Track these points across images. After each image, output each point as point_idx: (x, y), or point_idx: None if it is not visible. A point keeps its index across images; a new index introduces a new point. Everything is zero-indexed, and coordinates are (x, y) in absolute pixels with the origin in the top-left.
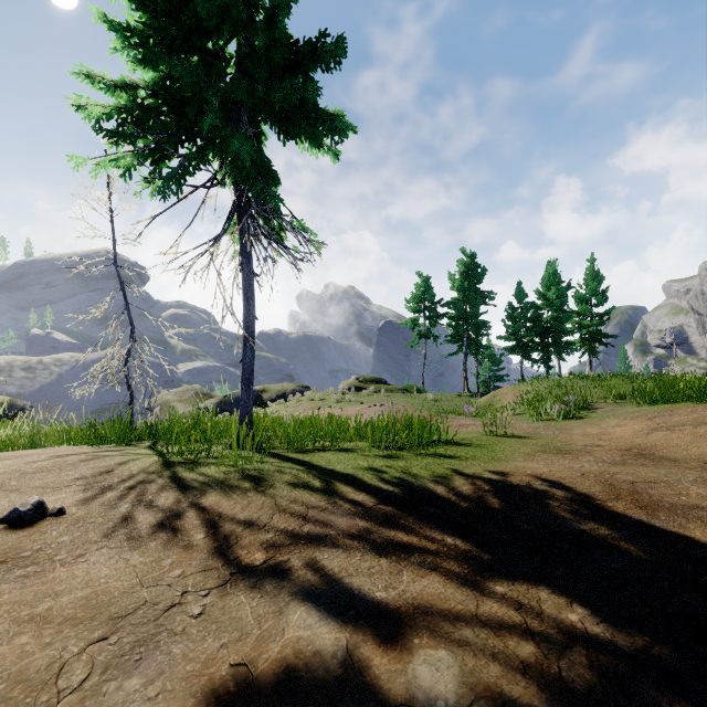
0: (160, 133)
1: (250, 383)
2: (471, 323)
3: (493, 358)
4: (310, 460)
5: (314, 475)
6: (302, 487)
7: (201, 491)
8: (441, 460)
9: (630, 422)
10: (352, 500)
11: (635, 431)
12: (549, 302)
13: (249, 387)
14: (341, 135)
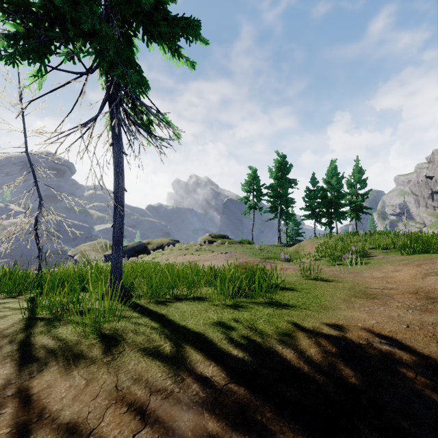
0: (22, 12)
1: (119, 244)
2: (282, 199)
3: (295, 222)
4: (167, 312)
5: (166, 336)
6: (150, 355)
7: (42, 364)
8: (279, 309)
9: (404, 268)
10: (201, 376)
11: (411, 275)
12: (332, 186)
13: (118, 247)
14: (195, 32)
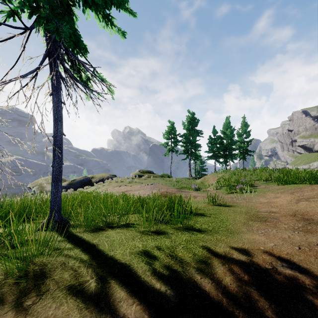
0: None
1: (58, 181)
2: (192, 144)
3: (201, 161)
4: (98, 242)
5: (93, 269)
6: (74, 294)
7: None
8: (194, 235)
9: (281, 195)
10: None
11: (288, 201)
12: (227, 135)
13: (57, 183)
14: None
